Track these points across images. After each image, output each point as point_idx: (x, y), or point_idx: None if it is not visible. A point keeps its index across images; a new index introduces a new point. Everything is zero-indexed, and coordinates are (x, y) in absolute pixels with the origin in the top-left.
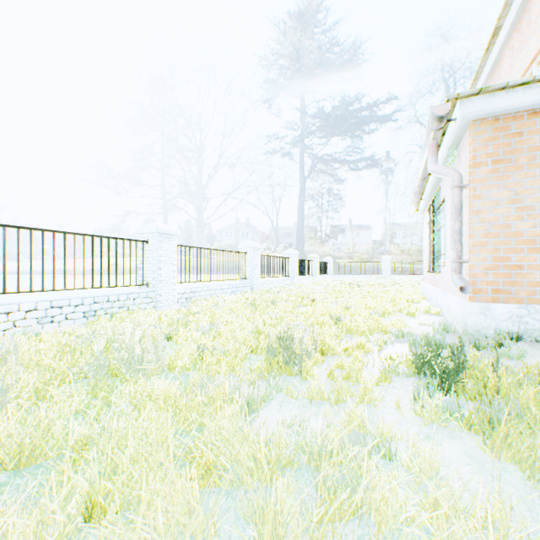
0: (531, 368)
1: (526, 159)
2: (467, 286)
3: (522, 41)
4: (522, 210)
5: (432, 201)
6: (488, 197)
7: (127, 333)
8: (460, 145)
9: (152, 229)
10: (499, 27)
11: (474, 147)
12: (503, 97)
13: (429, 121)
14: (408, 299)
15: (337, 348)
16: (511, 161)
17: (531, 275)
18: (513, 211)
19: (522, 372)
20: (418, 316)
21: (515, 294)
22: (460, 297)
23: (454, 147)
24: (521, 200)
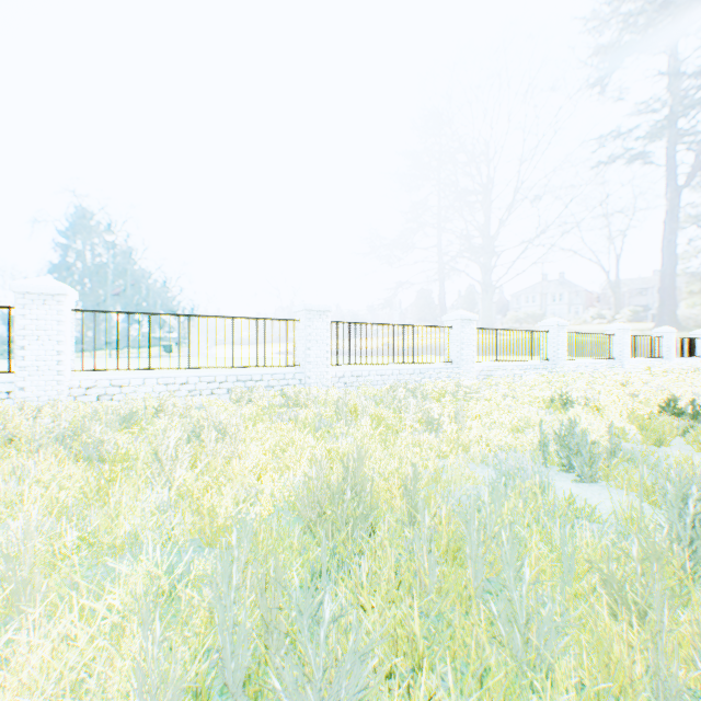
0: None
1: None
2: None
3: None
4: None
5: None
6: None
7: (463, 384)
8: None
9: (455, 317)
10: None
11: None
12: None
13: None
14: None
15: (610, 408)
16: None
17: None
18: None
19: None
20: None
21: None
22: None
23: None
24: None
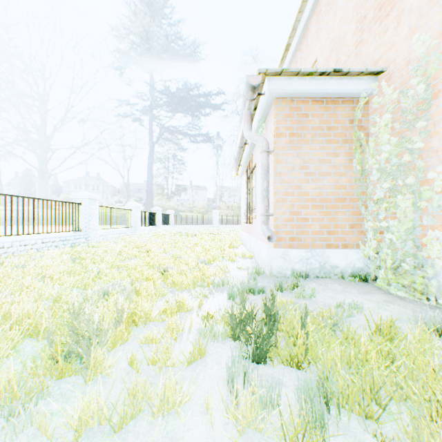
0: (325, 312)
1: (311, 135)
2: (273, 235)
3: (303, 58)
4: (308, 175)
5: (247, 166)
6: (287, 162)
7: None
8: (267, 120)
9: None
10: (289, 44)
11: (278, 120)
12: (297, 82)
13: (245, 89)
14: (231, 245)
15: (153, 313)
16: (302, 136)
17: (313, 226)
18: (303, 175)
19: (319, 316)
20: (237, 261)
21: (304, 241)
22: (267, 244)
23: (263, 120)
24: (307, 167)
